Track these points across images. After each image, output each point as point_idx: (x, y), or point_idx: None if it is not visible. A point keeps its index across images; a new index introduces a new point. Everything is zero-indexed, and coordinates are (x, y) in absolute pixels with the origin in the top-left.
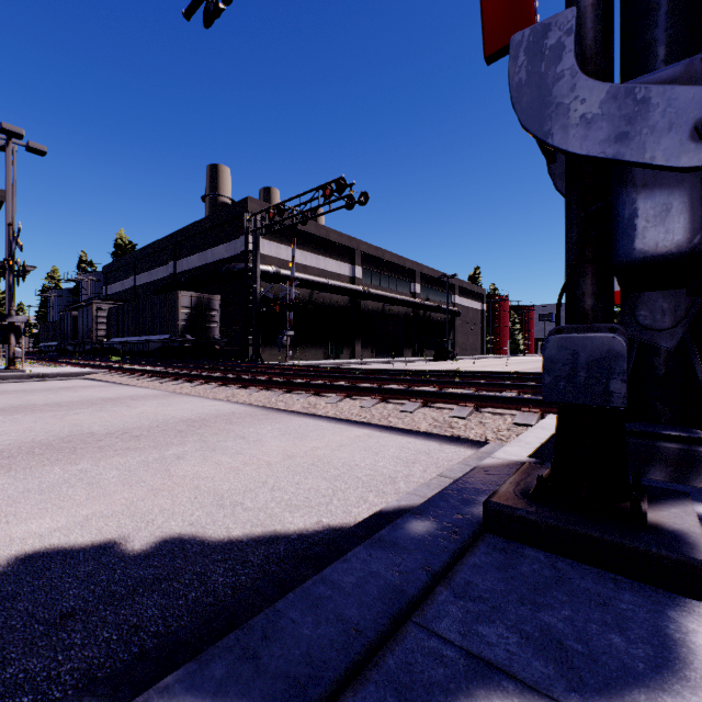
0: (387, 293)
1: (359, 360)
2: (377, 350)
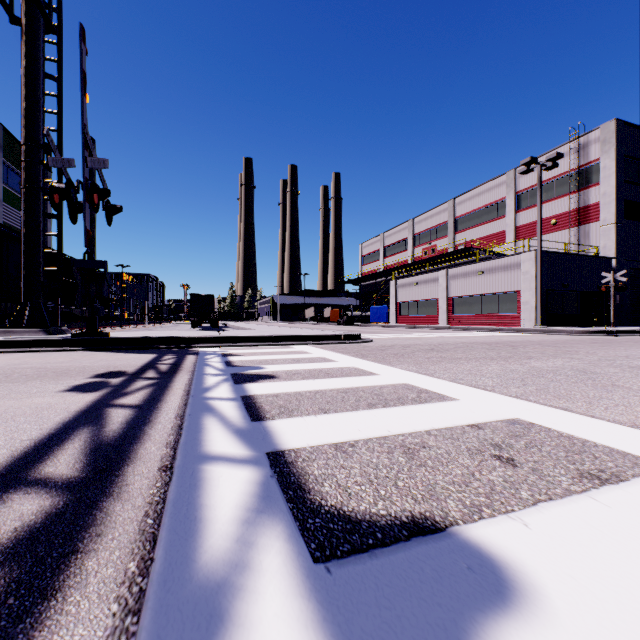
0: None
1: None
2: None
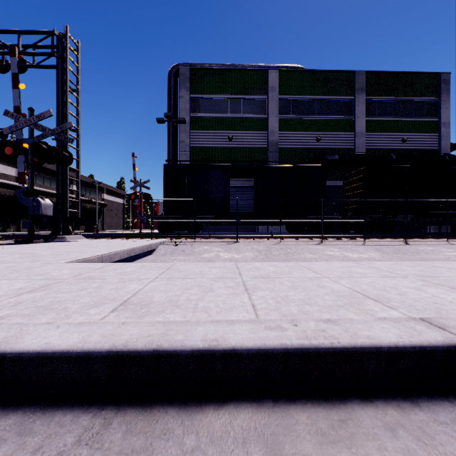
0: (49, 190)
1: (24, 232)
2: (42, 226)
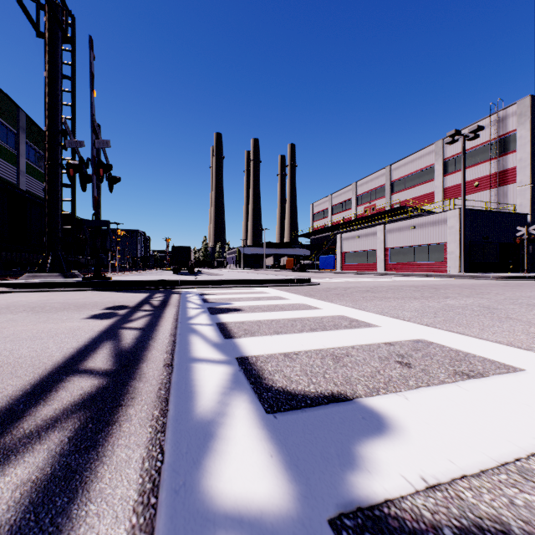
0: None
1: None
2: None
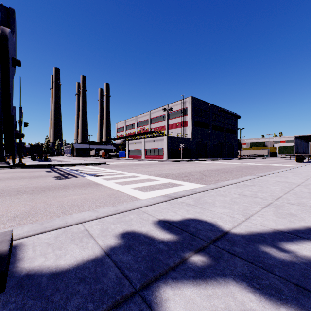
0: None
1: None
2: None
